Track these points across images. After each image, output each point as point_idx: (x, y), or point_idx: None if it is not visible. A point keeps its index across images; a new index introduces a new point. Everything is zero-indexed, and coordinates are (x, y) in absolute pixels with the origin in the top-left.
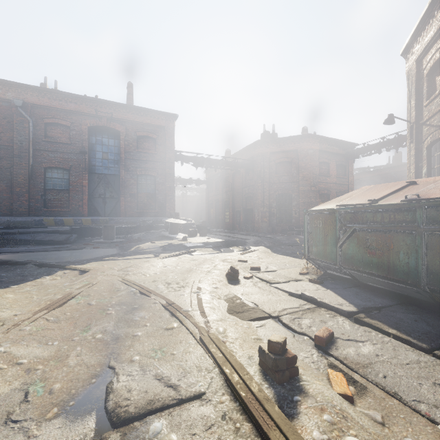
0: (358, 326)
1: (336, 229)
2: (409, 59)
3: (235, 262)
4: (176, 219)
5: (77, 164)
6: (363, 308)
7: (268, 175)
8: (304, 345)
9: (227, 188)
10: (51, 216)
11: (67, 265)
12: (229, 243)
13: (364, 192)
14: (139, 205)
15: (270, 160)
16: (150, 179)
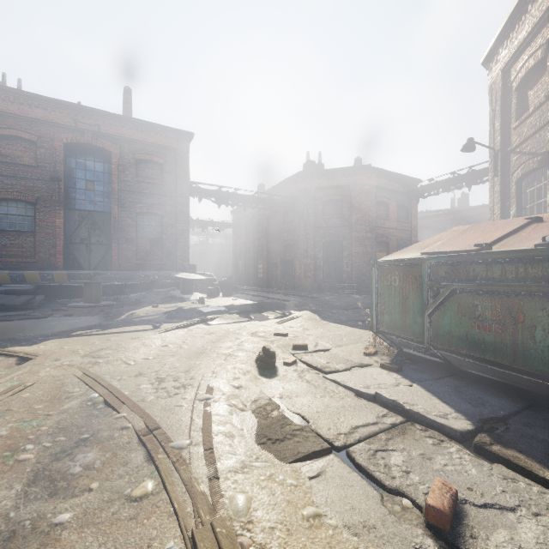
0: (488, 465)
1: (423, 289)
2: (492, 69)
3: (270, 336)
4: (190, 274)
5: (47, 196)
6: (480, 421)
7: (313, 217)
8: (408, 526)
9: (261, 233)
10: (7, 269)
11: (1, 348)
12: (263, 306)
13: (462, 234)
14: (139, 254)
15: (315, 198)
16: (154, 219)
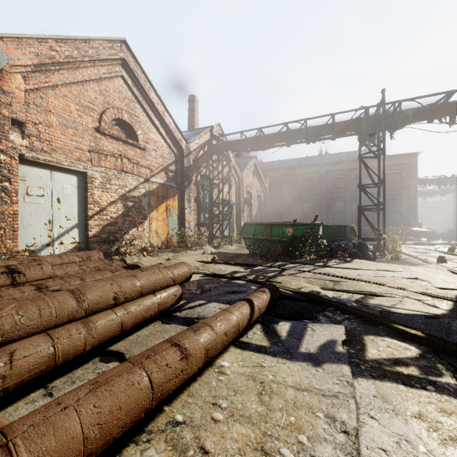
0: None
1: None
2: None
3: None
4: (419, 228)
5: (349, 198)
6: None
7: None
8: None
9: None
10: None
11: None
12: None
13: None
14: (388, 219)
15: None
16: (396, 201)
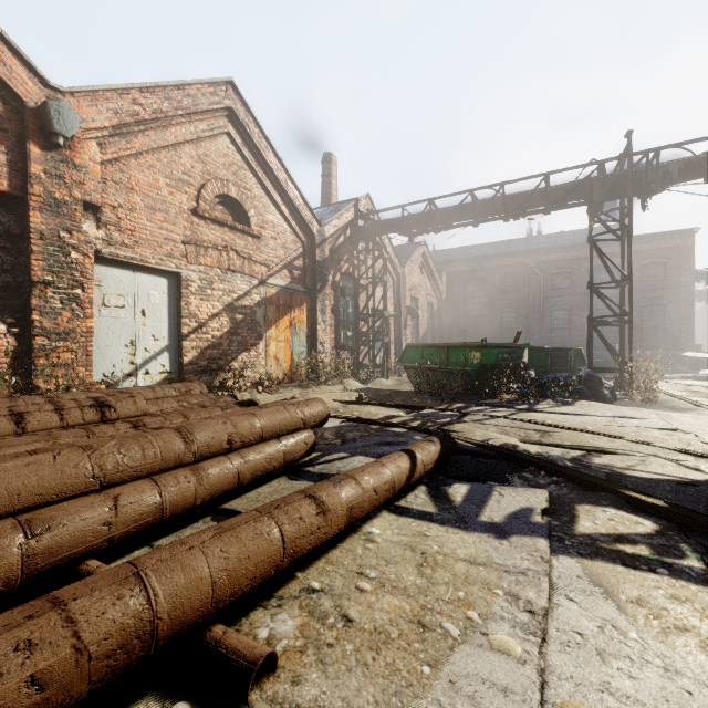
0: None
1: None
2: None
3: None
4: (697, 353)
5: (577, 304)
6: None
7: None
8: None
9: None
10: None
11: None
12: None
13: None
14: (642, 338)
15: None
16: (657, 309)
